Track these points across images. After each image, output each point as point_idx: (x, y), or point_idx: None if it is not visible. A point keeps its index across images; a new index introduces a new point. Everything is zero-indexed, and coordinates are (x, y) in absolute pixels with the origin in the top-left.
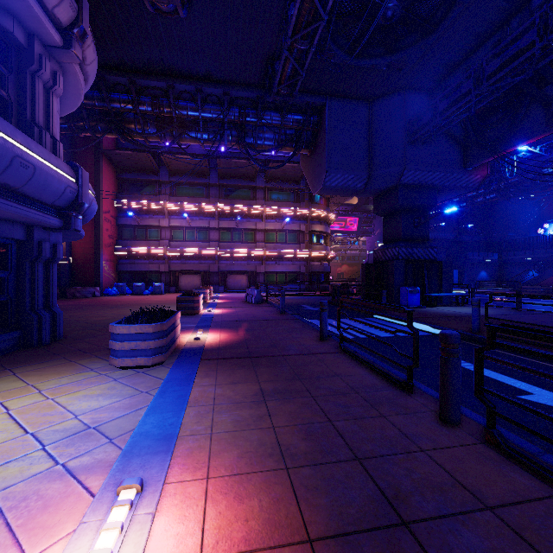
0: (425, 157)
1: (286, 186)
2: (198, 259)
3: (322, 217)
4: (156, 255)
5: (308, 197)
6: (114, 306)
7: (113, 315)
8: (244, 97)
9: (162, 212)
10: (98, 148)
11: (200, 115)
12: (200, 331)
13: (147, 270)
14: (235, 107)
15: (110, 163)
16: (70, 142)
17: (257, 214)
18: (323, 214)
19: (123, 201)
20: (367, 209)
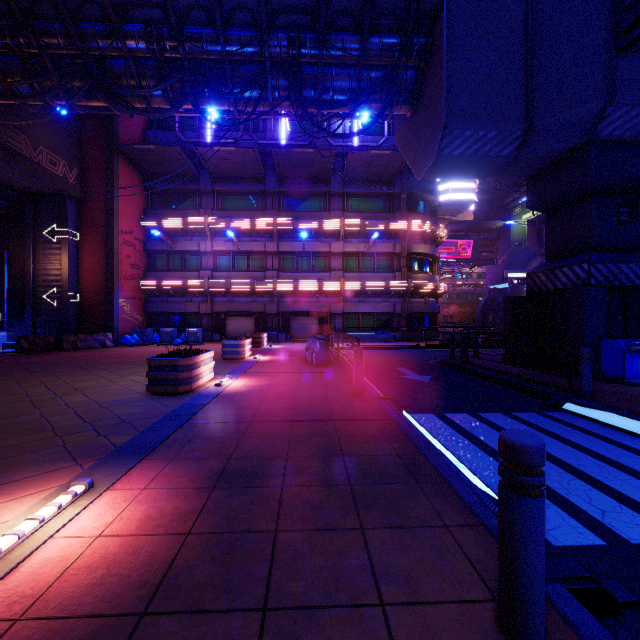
0: None
1: (373, 189)
2: (250, 296)
3: (427, 232)
4: (195, 290)
5: (407, 204)
6: (91, 366)
7: (36, 392)
8: (296, 5)
9: (204, 232)
10: (111, 143)
11: (222, 47)
12: (68, 492)
13: (183, 310)
14: (281, 30)
15: (133, 168)
16: (76, 137)
17: (331, 231)
18: (429, 228)
19: (152, 219)
20: (488, 228)
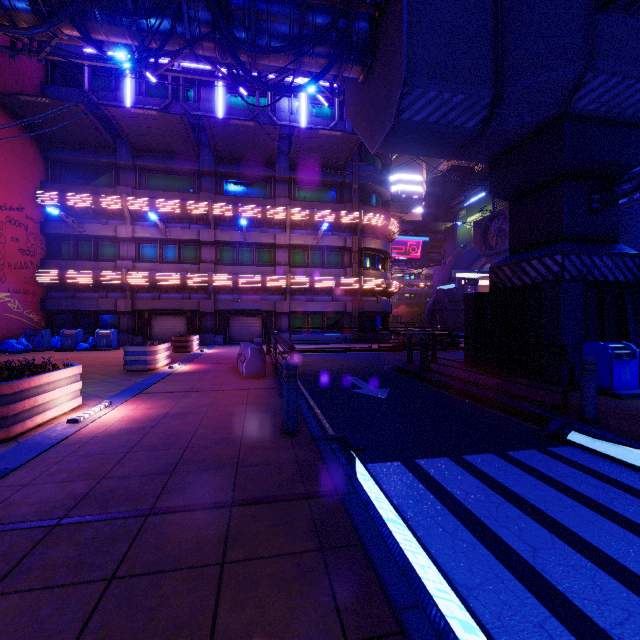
0: (633, 44)
1: (323, 177)
2: (181, 292)
3: (380, 227)
4: (111, 284)
5: (358, 196)
6: None
7: None
8: None
9: (122, 214)
10: None
11: None
12: None
13: (95, 308)
14: None
15: (24, 128)
16: None
17: (276, 221)
18: (381, 222)
19: (52, 195)
20: (436, 229)
